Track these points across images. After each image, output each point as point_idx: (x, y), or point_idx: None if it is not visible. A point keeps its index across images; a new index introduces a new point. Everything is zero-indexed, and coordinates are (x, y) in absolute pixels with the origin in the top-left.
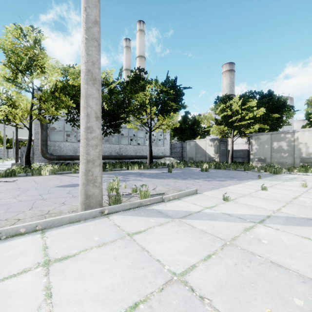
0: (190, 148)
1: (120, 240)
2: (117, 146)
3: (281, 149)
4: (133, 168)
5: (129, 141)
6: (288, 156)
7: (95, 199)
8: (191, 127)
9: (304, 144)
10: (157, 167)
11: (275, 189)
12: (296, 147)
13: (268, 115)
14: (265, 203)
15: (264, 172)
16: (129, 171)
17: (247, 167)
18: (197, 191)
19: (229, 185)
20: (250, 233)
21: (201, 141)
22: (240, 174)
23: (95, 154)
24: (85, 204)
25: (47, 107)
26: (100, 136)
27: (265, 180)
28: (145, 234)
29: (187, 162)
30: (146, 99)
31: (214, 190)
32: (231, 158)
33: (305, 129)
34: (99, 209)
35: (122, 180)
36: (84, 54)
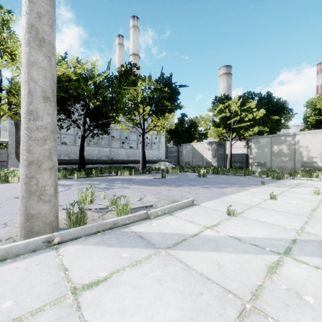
0: (187, 152)
1: (52, 306)
2: (107, 149)
3: (281, 153)
4: (123, 173)
5: (122, 144)
6: (288, 160)
7: (43, 220)
8: (187, 131)
9: (305, 147)
10: (150, 172)
11: (285, 198)
12: (296, 151)
13: (268, 117)
14: (281, 217)
15: (266, 178)
16: (118, 177)
17: (248, 172)
18: (193, 202)
19: (232, 194)
20: (279, 277)
21: (198, 145)
22: (241, 179)
23: (43, 153)
24: (25, 229)
25: (18, 101)
26: (52, 126)
27: (270, 186)
28: (103, 289)
29: (183, 166)
30: (138, 97)
31: (215, 200)
32: (229, 162)
33: (306, 131)
34: (43, 238)
35: (105, 187)
36: (24, 1)
